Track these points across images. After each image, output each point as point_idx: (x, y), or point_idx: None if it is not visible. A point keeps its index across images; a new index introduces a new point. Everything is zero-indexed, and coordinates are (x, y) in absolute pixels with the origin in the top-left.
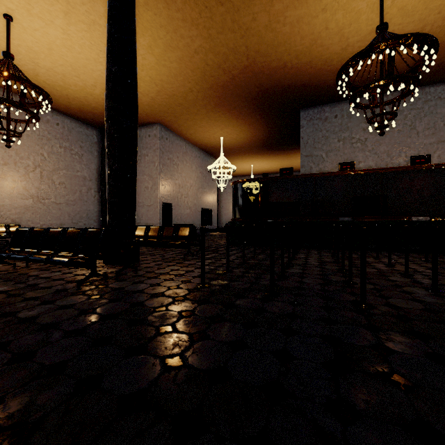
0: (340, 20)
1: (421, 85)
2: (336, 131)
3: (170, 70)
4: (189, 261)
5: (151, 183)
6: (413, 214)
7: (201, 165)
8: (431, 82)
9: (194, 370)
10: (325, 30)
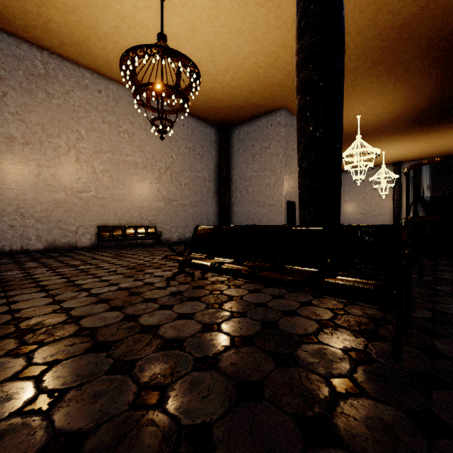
0: None
1: None
2: None
3: None
4: (445, 287)
5: (274, 179)
6: None
7: None
8: None
9: None
10: None
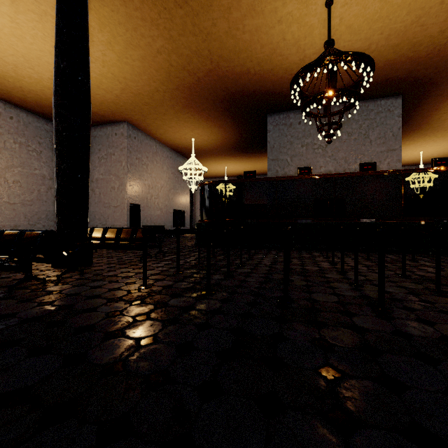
0: (295, 32)
1: (373, 97)
2: (299, 137)
3: (133, 68)
4: None
5: (118, 184)
6: (367, 216)
7: (173, 166)
8: (382, 95)
9: (91, 365)
10: (283, 41)
